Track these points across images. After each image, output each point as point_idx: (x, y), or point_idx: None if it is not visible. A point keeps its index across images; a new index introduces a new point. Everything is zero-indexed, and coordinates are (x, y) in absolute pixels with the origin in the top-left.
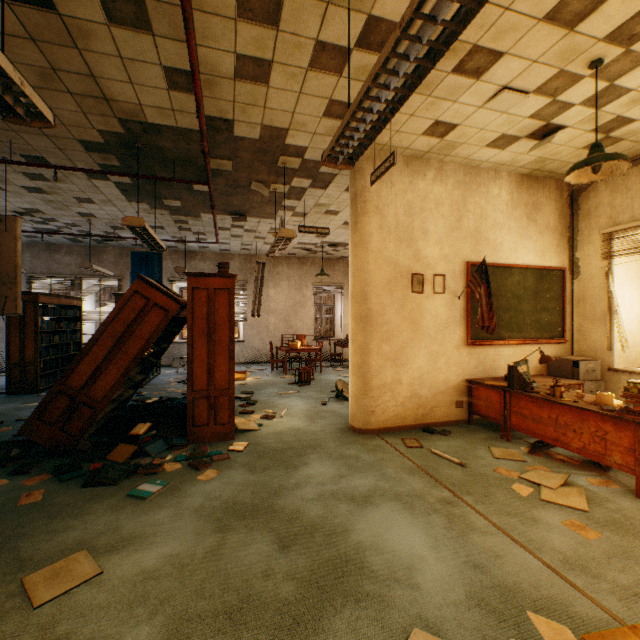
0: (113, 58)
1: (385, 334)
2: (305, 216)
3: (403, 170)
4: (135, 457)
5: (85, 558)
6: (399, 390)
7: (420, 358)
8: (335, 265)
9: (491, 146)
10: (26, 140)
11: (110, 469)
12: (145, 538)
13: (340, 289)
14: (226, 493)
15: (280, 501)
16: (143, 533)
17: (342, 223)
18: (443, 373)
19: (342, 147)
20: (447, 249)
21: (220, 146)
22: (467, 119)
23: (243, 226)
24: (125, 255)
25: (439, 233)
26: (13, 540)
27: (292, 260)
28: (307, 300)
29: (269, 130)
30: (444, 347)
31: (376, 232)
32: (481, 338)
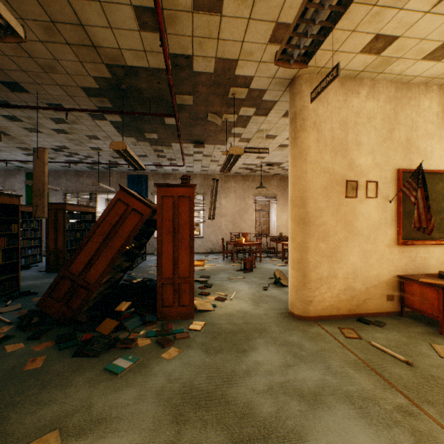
0: (93, 3)
1: (322, 234)
2: (249, 141)
3: (338, 90)
4: (117, 330)
5: (55, 441)
6: (334, 283)
7: (354, 255)
8: (270, 180)
9: (427, 58)
10: (47, 91)
11: (95, 342)
12: (110, 422)
13: (274, 198)
14: (184, 375)
15: (232, 390)
16: (109, 415)
17: (278, 146)
18: (375, 269)
19: (300, 36)
20: (379, 158)
21: (183, 83)
22: (409, 29)
23: (202, 152)
24: (123, 177)
25: (371, 144)
26: (7, 409)
27: (238, 177)
28: (249, 207)
29: (222, 63)
30: (376, 246)
31: (313, 145)
32: (412, 238)
